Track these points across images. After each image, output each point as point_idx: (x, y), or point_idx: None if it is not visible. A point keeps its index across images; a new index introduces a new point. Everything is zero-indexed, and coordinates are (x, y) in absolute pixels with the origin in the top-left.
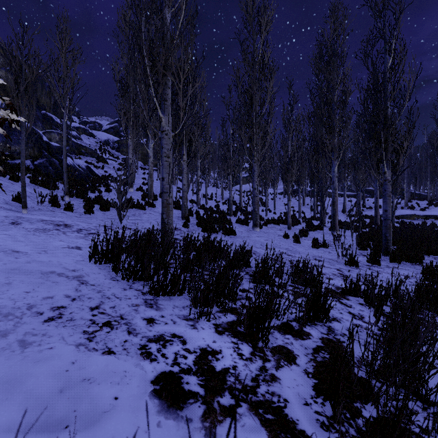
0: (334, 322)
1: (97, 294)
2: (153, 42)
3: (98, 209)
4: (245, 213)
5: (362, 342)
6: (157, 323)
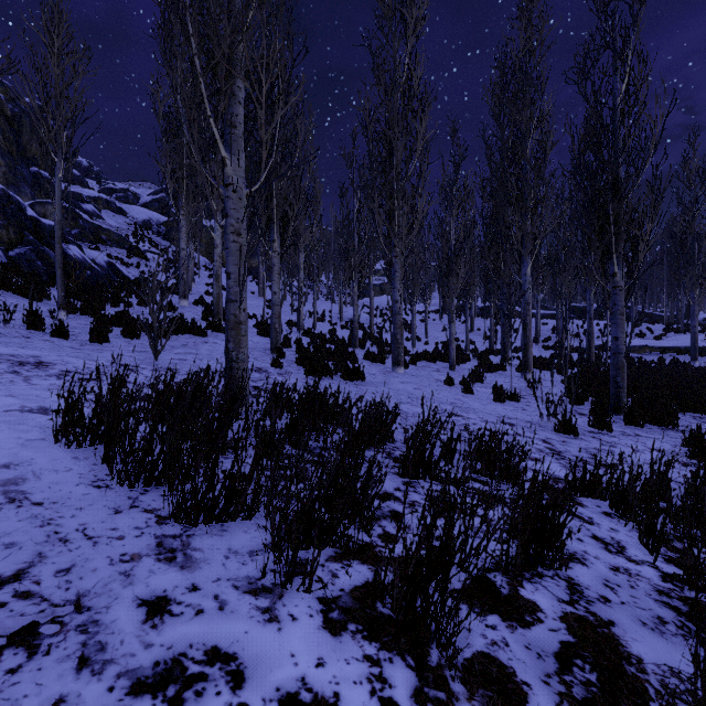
0: (574, 566)
1: (37, 531)
2: (208, 11)
3: (120, 334)
4: (379, 342)
5: (647, 619)
6: (173, 613)
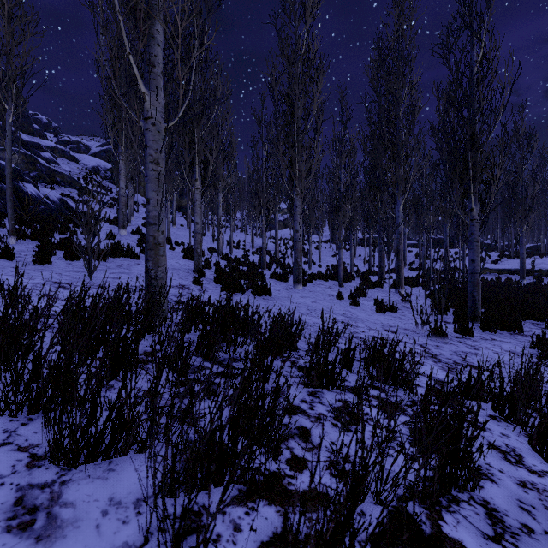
0: (485, 484)
1: None
2: None
3: (62, 256)
4: (282, 265)
5: None
6: None
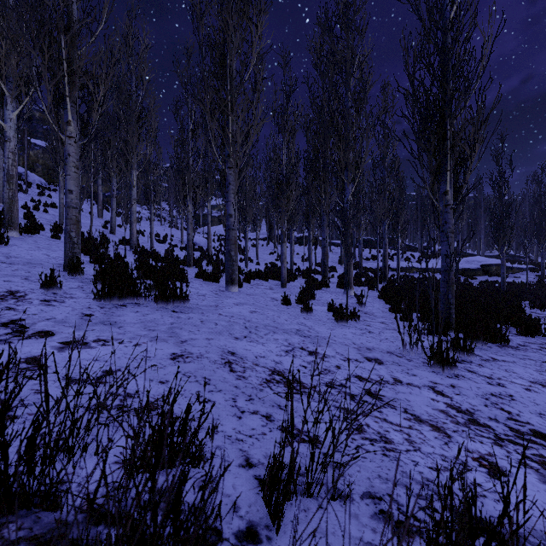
0: None
1: None
2: None
3: None
4: (214, 262)
5: None
6: None
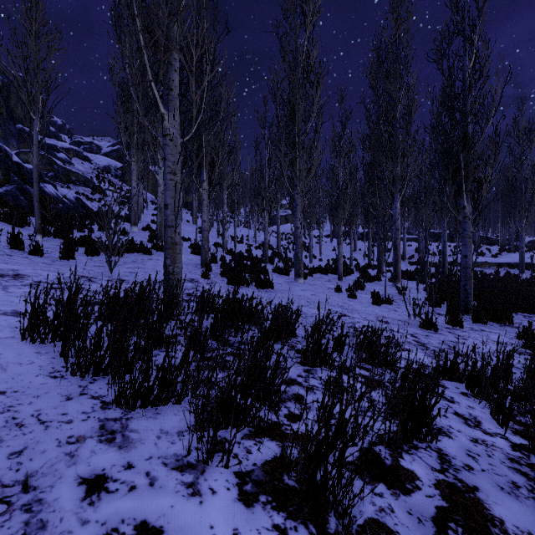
0: (442, 439)
1: None
2: None
3: (84, 253)
4: (284, 259)
5: (504, 484)
6: (109, 490)
